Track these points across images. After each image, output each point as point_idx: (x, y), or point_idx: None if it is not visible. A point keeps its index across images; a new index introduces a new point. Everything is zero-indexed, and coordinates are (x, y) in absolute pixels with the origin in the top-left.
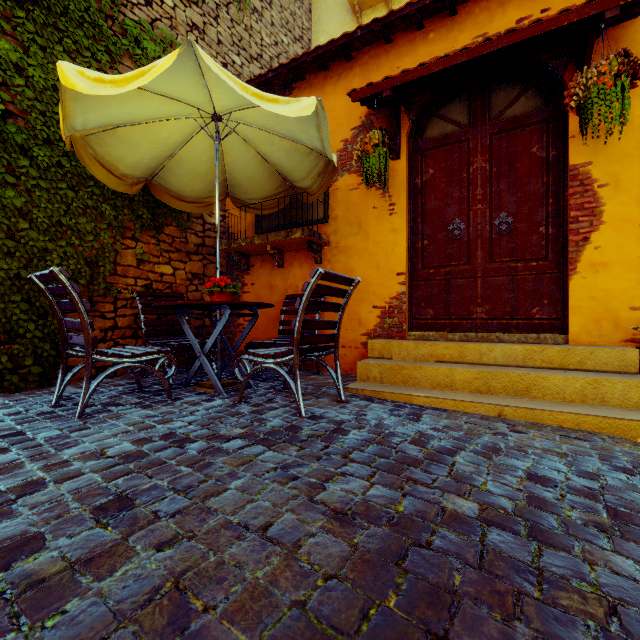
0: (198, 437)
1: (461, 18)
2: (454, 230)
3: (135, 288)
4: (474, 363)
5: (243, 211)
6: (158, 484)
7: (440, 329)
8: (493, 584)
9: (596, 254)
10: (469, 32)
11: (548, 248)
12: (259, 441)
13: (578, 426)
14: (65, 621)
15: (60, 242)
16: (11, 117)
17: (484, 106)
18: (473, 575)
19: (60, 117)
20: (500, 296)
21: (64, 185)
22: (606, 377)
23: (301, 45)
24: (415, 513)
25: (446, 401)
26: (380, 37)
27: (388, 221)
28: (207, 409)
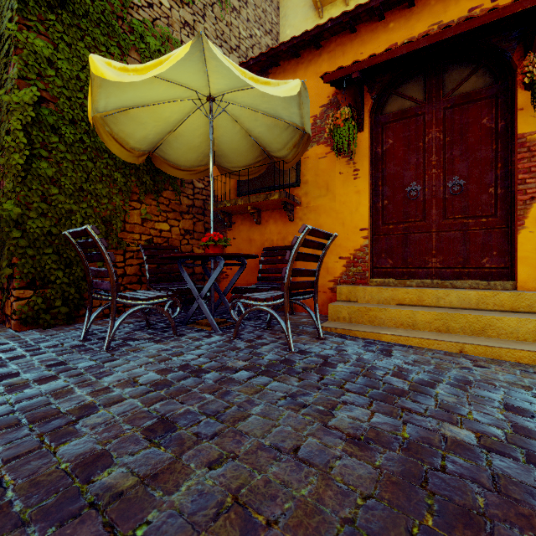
0: (210, 368)
1: (418, 9)
2: (411, 191)
3: (140, 242)
4: (431, 306)
5: (226, 177)
6: (190, 409)
7: (398, 276)
8: (515, 507)
9: None
10: (425, 21)
11: (497, 206)
12: (263, 372)
13: (534, 362)
14: (152, 531)
15: (82, 204)
16: (44, 102)
17: (438, 84)
18: (494, 498)
19: (88, 101)
20: (453, 248)
21: (85, 157)
22: None
23: (271, 37)
24: (420, 439)
25: (411, 339)
26: (346, 28)
27: (352, 184)
28: (209, 344)
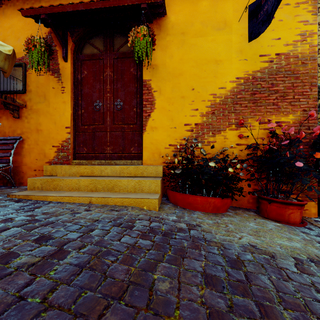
0: None
1: None
2: (97, 106)
3: None
4: (98, 176)
5: None
6: None
7: (90, 159)
8: None
9: (153, 123)
10: None
11: (137, 119)
12: None
13: (122, 204)
14: None
15: None
16: None
17: (111, 43)
18: None
19: None
20: (118, 141)
21: None
22: (145, 179)
23: None
24: None
25: (65, 197)
26: None
27: (61, 96)
28: None
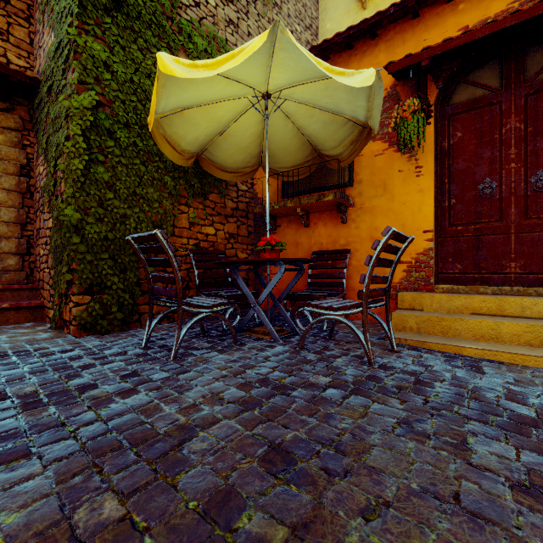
0: (293, 384)
1: None
2: (484, 189)
3: (187, 247)
4: (515, 316)
5: (270, 179)
6: (299, 435)
7: (469, 283)
8: None
9: None
10: None
11: None
12: (354, 391)
13: None
14: None
15: (135, 209)
16: (101, 106)
17: (518, 68)
18: None
19: (151, 101)
20: (537, 251)
21: (138, 161)
22: None
23: (310, 32)
24: None
25: (501, 354)
26: (407, 13)
27: (414, 182)
28: (276, 355)
